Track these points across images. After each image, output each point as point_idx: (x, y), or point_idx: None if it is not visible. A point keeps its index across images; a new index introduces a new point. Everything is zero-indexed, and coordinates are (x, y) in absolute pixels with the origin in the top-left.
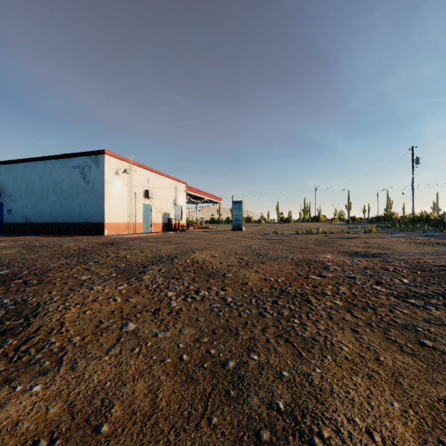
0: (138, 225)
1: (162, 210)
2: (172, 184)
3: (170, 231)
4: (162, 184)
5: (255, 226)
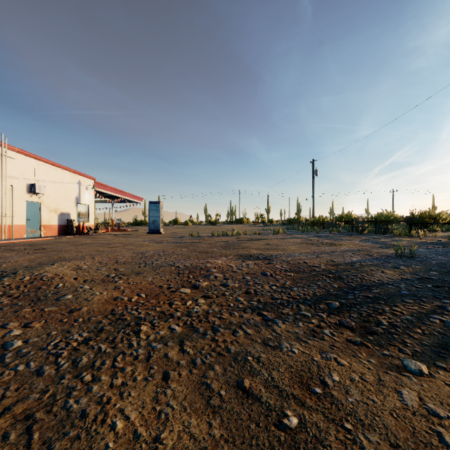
0: (17, 228)
1: (58, 209)
2: (74, 178)
3: (69, 235)
4: (58, 177)
5: (179, 229)
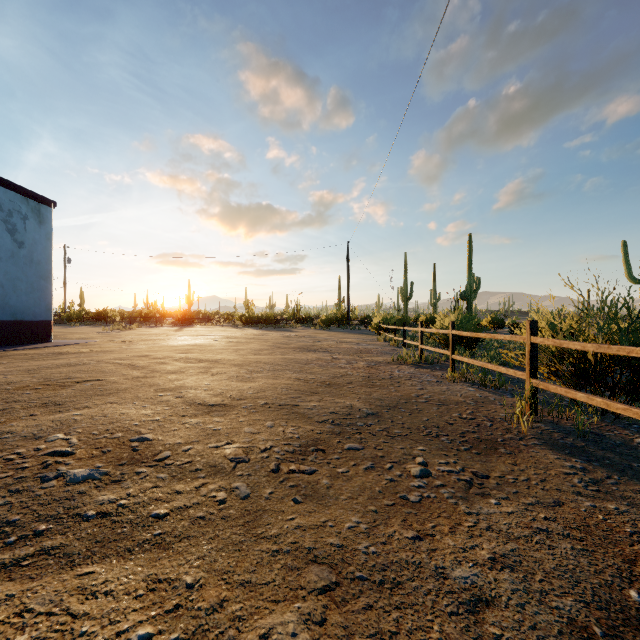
0: None
1: None
2: None
3: None
4: None
5: None
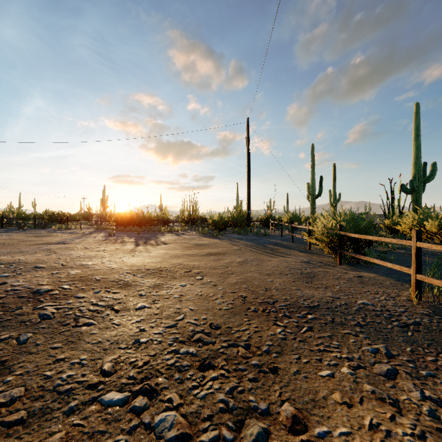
0: None
1: None
2: None
3: None
4: None
5: None
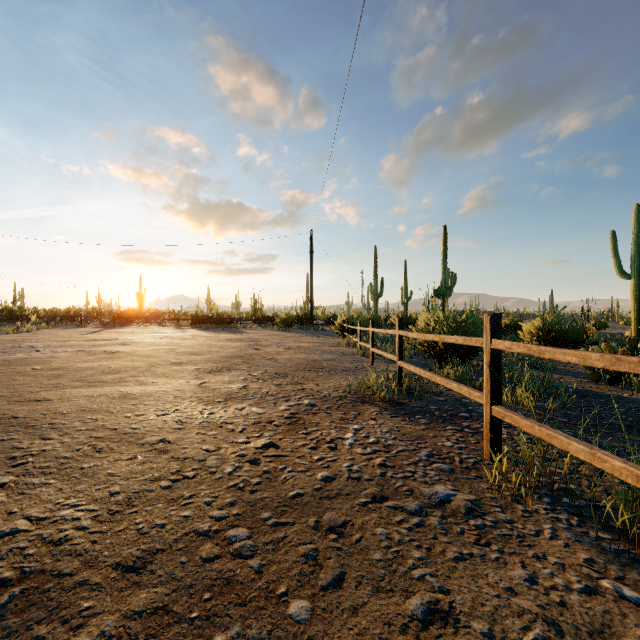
0: None
1: None
2: None
3: None
4: None
5: None
